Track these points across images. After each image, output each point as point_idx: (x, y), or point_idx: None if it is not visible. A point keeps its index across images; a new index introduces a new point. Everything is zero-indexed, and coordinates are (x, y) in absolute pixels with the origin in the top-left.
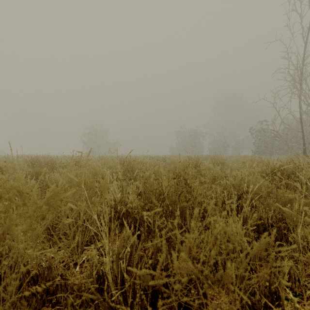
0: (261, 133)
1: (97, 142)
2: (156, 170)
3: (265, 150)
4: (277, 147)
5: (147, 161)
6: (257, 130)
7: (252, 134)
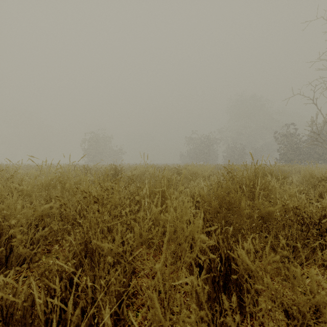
0: (288, 138)
1: (98, 149)
2: (171, 221)
3: (293, 158)
4: (306, 154)
5: (151, 174)
6: (283, 135)
7: (276, 140)
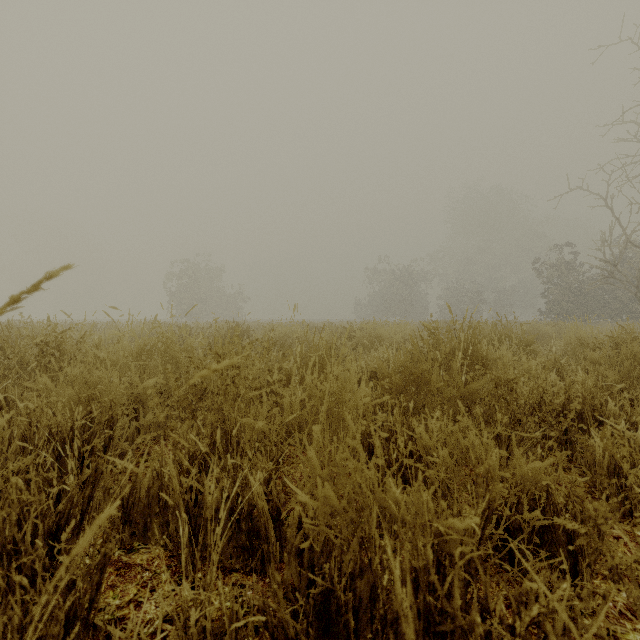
0: (562, 271)
1: (198, 293)
2: (331, 391)
3: (571, 309)
4: (598, 302)
5: (300, 339)
6: (553, 265)
7: (540, 275)
